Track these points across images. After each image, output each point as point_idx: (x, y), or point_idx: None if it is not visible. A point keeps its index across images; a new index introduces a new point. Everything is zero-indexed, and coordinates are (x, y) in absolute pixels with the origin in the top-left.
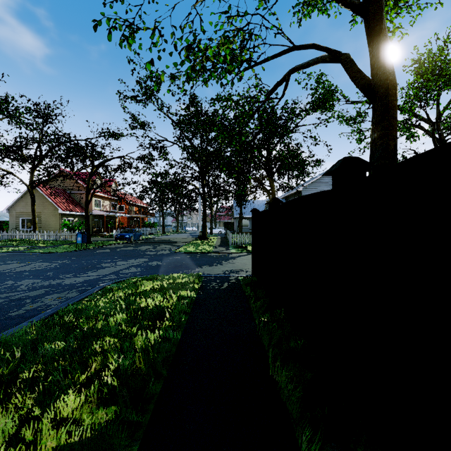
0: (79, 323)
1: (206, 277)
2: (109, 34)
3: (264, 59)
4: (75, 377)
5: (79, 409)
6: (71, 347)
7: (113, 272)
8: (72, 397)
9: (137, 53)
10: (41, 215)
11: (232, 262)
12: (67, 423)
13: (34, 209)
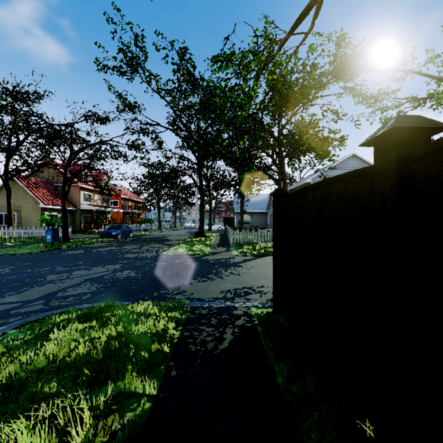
0: None
1: (194, 308)
2: None
3: None
4: None
5: None
6: None
7: (48, 294)
8: None
9: (117, 9)
10: (21, 210)
11: (235, 272)
12: None
13: (9, 203)
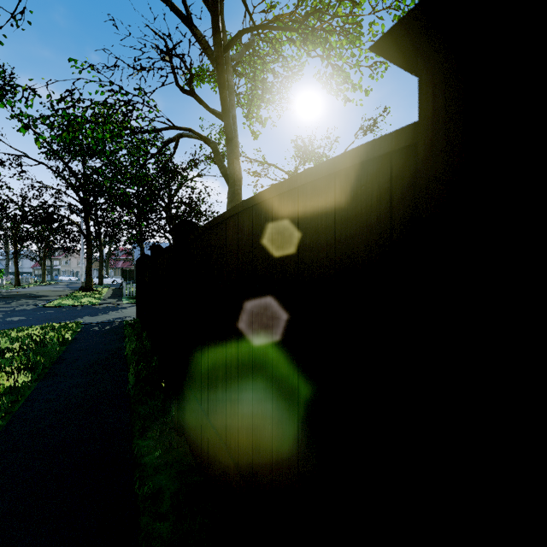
0: None
1: (88, 324)
2: None
3: (147, 131)
4: None
5: None
6: None
7: None
8: None
9: None
10: None
11: (121, 311)
12: None
13: None
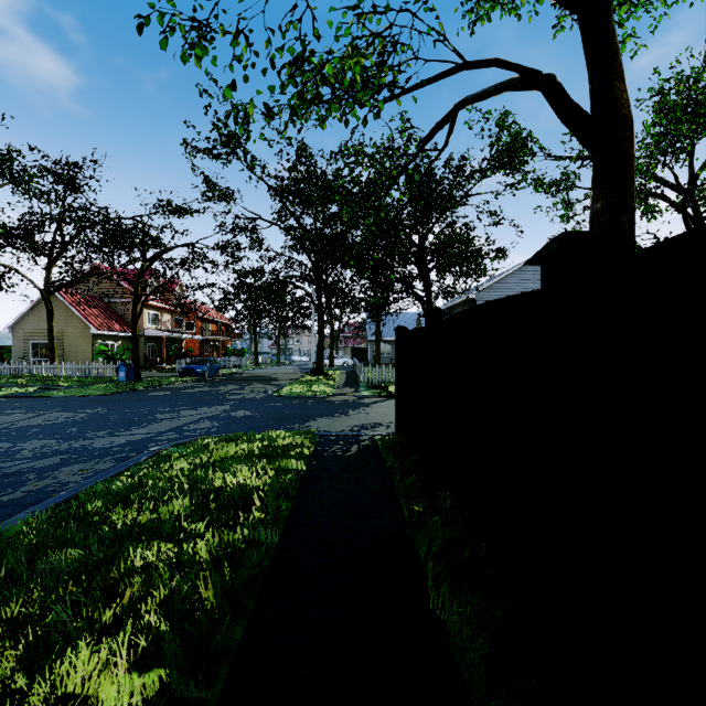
0: (110, 515)
1: (323, 436)
2: (163, 38)
3: (416, 84)
4: (94, 614)
5: (94, 679)
6: (93, 559)
7: (174, 428)
8: (86, 653)
9: (214, 80)
10: (64, 337)
11: (364, 412)
12: (72, 704)
13: (51, 327)
